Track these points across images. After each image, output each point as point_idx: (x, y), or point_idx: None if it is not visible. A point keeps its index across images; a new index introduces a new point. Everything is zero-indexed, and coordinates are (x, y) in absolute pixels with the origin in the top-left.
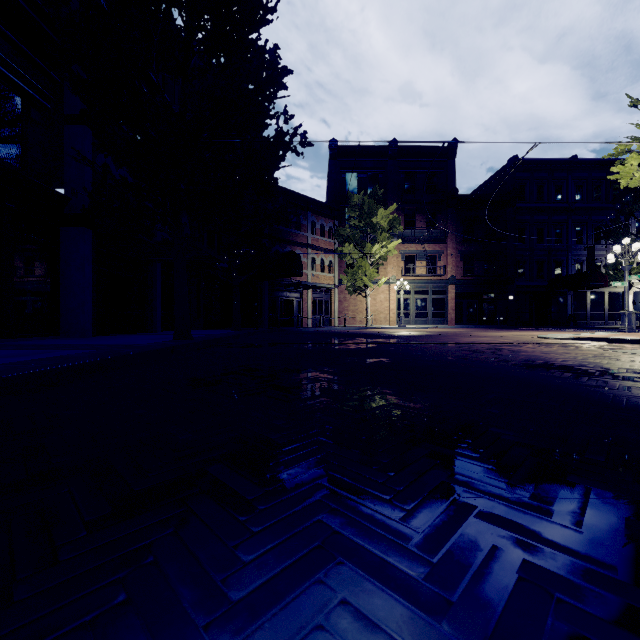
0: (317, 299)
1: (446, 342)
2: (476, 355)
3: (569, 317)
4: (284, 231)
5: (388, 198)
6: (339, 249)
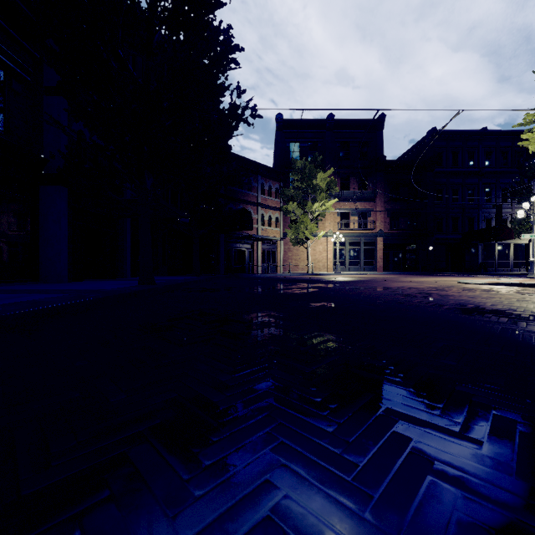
0: (265, 250)
1: (379, 287)
2: (410, 299)
3: (480, 265)
4: (237, 192)
5: (326, 164)
6: (284, 207)
